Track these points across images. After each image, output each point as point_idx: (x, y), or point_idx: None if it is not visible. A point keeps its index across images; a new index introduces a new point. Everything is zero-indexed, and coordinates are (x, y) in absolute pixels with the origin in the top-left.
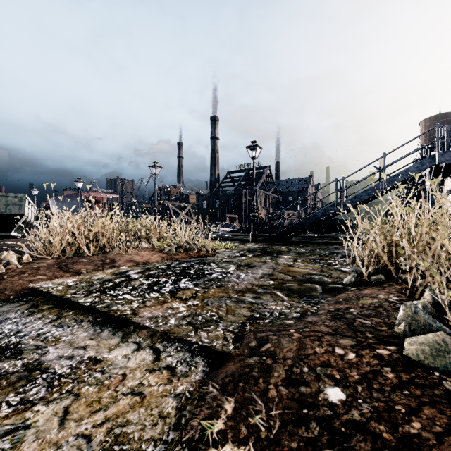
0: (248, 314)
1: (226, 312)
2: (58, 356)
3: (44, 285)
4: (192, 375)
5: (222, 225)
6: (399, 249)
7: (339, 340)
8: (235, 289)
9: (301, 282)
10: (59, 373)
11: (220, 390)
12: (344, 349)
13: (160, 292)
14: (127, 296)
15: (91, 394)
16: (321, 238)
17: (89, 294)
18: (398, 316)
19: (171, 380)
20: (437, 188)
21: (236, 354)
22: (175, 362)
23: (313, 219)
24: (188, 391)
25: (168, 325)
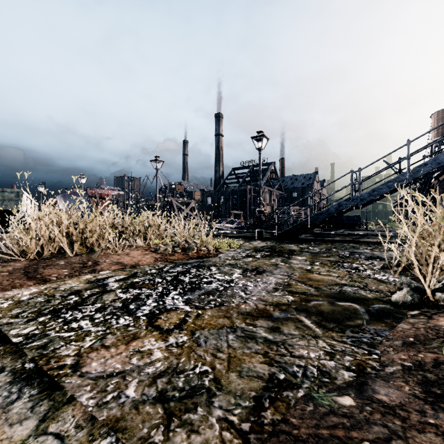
0: (265, 372)
1: (227, 365)
2: None
3: None
4: None
5: (226, 222)
6: None
7: None
8: (240, 312)
9: (331, 299)
10: None
11: None
12: None
13: (134, 316)
14: (85, 322)
15: None
16: (332, 235)
17: (34, 317)
18: None
19: None
20: None
21: None
22: None
23: (325, 215)
24: None
25: (121, 401)
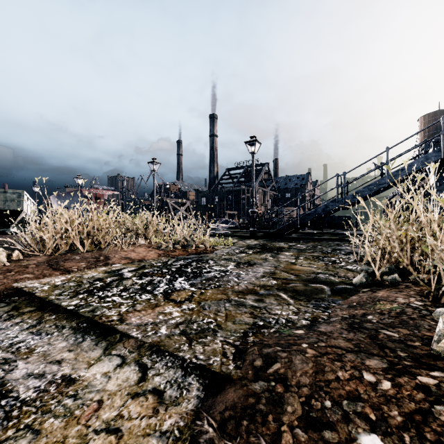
0: (250, 321)
1: (225, 318)
2: (27, 373)
3: (29, 285)
4: (184, 403)
5: (221, 222)
6: (423, 247)
7: (365, 361)
8: (234, 291)
9: (306, 282)
10: (22, 398)
11: (218, 431)
12: (375, 374)
13: (153, 294)
14: (116, 298)
15: (55, 431)
16: (321, 234)
17: (75, 295)
18: (437, 330)
19: (157, 410)
20: (442, 183)
21: (238, 376)
22: (164, 383)
23: (313, 215)
24: (177, 427)
25: (158, 335)
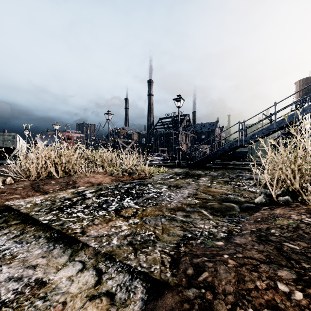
0: (181, 234)
1: (162, 231)
2: (8, 277)
3: (16, 203)
4: (131, 305)
5: (155, 155)
6: None
7: (277, 271)
8: (168, 208)
9: (220, 202)
10: (3, 299)
11: None
12: (288, 285)
13: (107, 210)
14: (80, 214)
15: None
16: (227, 164)
17: (49, 211)
18: None
19: None
20: None
21: (174, 283)
22: (115, 287)
23: (222, 151)
24: None
25: (111, 245)
